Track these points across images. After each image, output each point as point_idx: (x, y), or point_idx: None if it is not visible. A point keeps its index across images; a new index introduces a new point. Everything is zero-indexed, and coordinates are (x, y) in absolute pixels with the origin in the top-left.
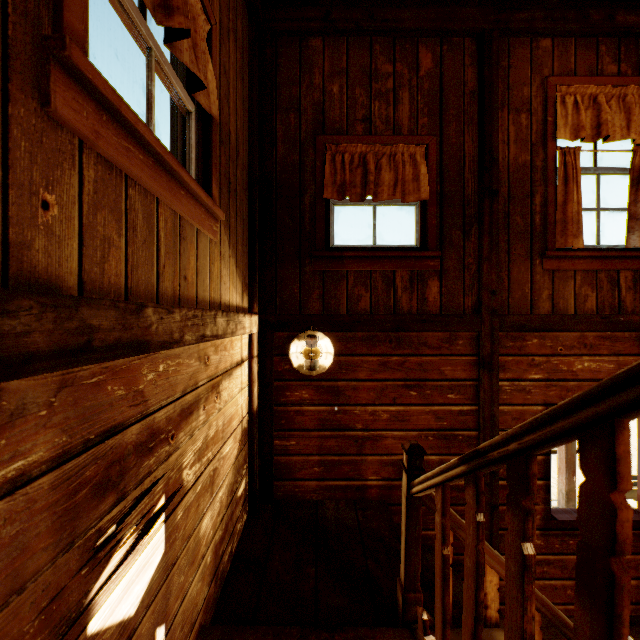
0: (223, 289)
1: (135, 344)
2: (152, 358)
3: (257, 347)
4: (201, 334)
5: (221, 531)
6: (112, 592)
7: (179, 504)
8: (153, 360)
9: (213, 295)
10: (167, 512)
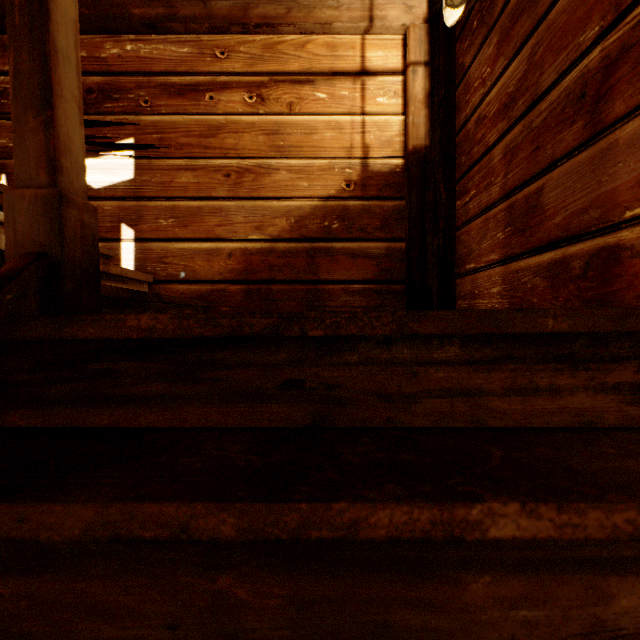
0: None
1: None
2: (118, 40)
3: (428, 50)
4: (168, 16)
5: (267, 253)
6: None
7: (158, 160)
8: (119, 42)
9: None
10: (139, 154)
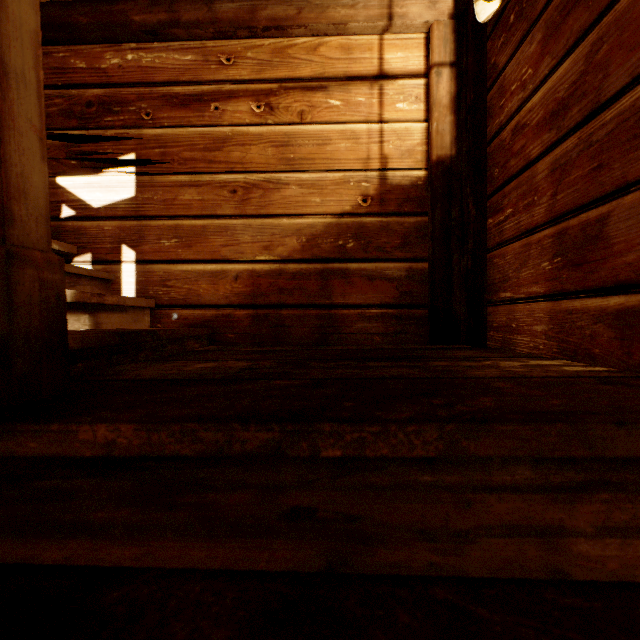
0: None
1: (67, 27)
2: (118, 49)
3: (453, 50)
4: (171, 22)
5: (277, 275)
6: (76, 177)
7: (161, 176)
8: (119, 51)
9: None
10: (140, 170)
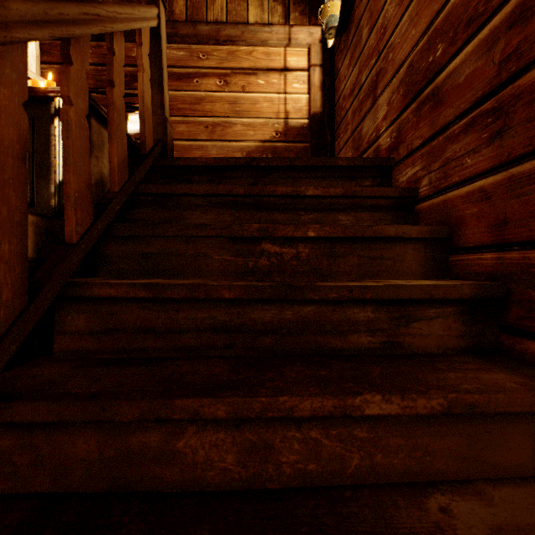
0: (234, 14)
1: None
2: None
3: (321, 58)
4: (173, 34)
5: None
6: None
7: None
8: None
9: (214, 19)
10: None
